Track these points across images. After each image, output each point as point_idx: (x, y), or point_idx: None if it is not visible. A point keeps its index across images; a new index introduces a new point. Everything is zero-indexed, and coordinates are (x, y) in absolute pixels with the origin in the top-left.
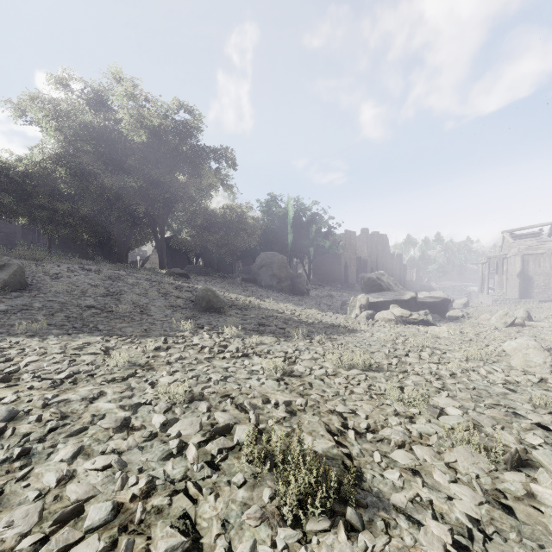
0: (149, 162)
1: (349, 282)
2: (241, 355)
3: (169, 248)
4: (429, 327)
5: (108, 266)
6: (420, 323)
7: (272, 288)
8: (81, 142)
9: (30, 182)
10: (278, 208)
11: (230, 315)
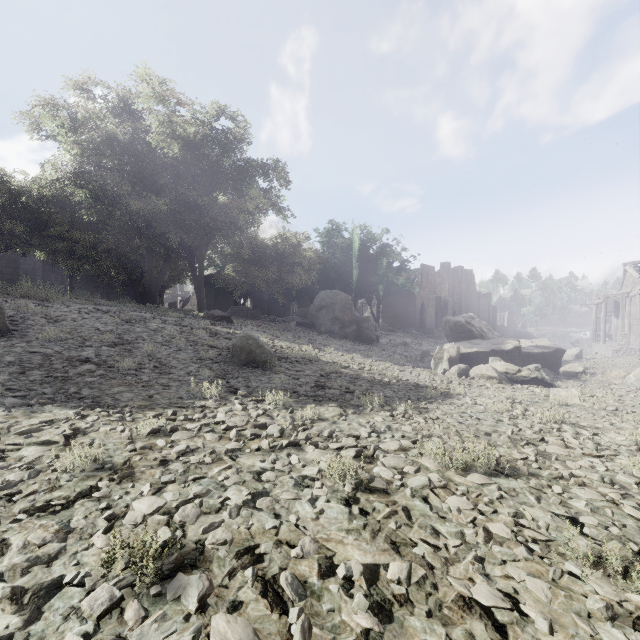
0: (184, 181)
1: (427, 327)
2: (287, 445)
3: (212, 287)
4: (552, 389)
5: (131, 308)
6: (532, 383)
7: (334, 334)
8: (102, 158)
9: (48, 209)
10: (340, 238)
11: (278, 371)
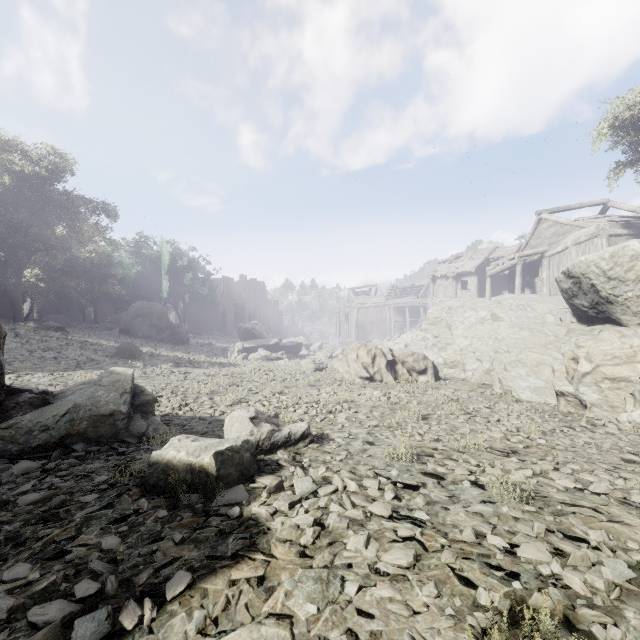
0: (12, 206)
1: (228, 329)
2: (184, 373)
3: None
4: (279, 360)
5: None
6: (277, 360)
7: (152, 338)
8: None
9: None
10: (150, 251)
11: (150, 360)
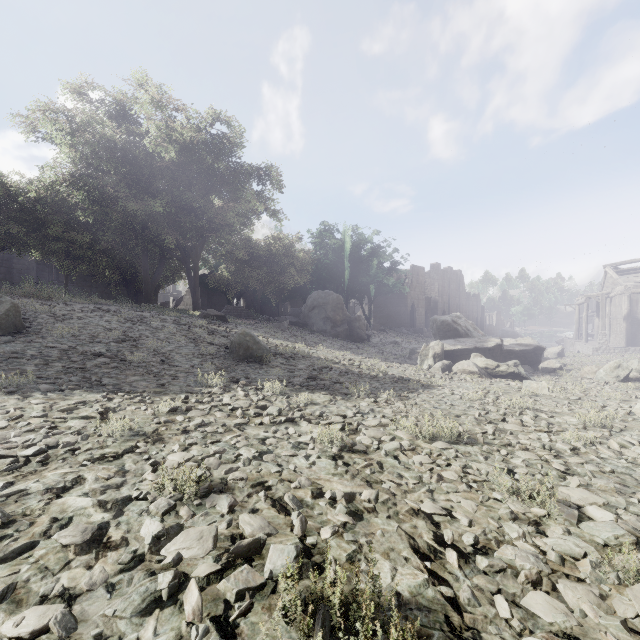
0: (180, 184)
1: (417, 327)
2: (285, 420)
3: (205, 287)
4: (524, 382)
5: (130, 307)
6: (509, 377)
7: (326, 333)
8: (100, 161)
9: (44, 209)
10: (332, 239)
11: (274, 365)
